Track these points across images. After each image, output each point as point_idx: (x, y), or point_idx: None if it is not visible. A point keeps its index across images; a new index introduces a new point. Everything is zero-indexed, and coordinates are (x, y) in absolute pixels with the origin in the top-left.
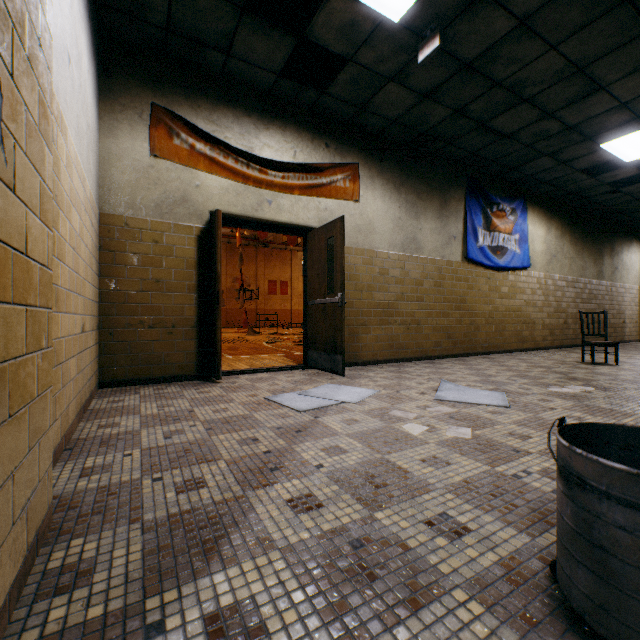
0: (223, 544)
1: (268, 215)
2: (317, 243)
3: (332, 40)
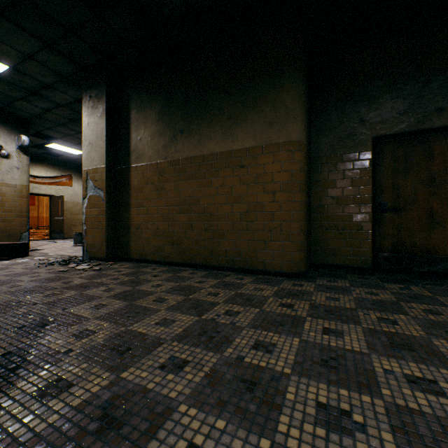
0: (40, 247)
1: (36, 192)
2: (55, 201)
3: (59, 153)
